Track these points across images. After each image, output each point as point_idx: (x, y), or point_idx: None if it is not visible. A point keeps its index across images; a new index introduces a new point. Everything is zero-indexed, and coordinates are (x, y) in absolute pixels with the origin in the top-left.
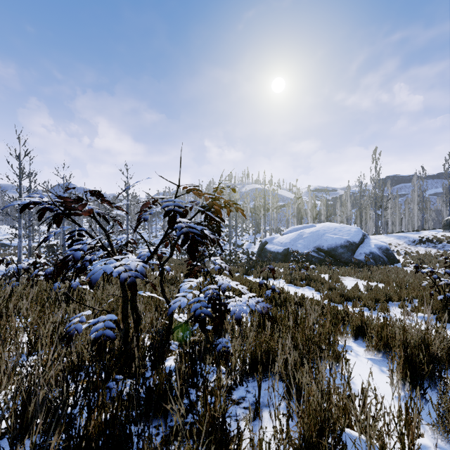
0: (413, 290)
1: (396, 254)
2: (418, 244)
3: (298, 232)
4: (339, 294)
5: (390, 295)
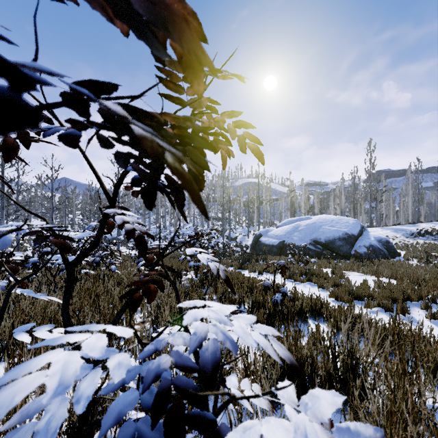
0: (432, 287)
1: (395, 247)
2: (417, 236)
3: (293, 224)
4: (346, 291)
5: (408, 294)
